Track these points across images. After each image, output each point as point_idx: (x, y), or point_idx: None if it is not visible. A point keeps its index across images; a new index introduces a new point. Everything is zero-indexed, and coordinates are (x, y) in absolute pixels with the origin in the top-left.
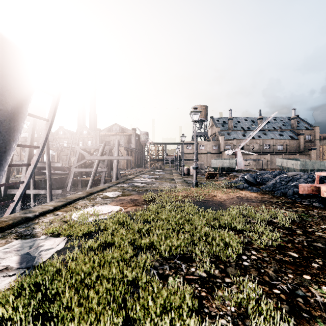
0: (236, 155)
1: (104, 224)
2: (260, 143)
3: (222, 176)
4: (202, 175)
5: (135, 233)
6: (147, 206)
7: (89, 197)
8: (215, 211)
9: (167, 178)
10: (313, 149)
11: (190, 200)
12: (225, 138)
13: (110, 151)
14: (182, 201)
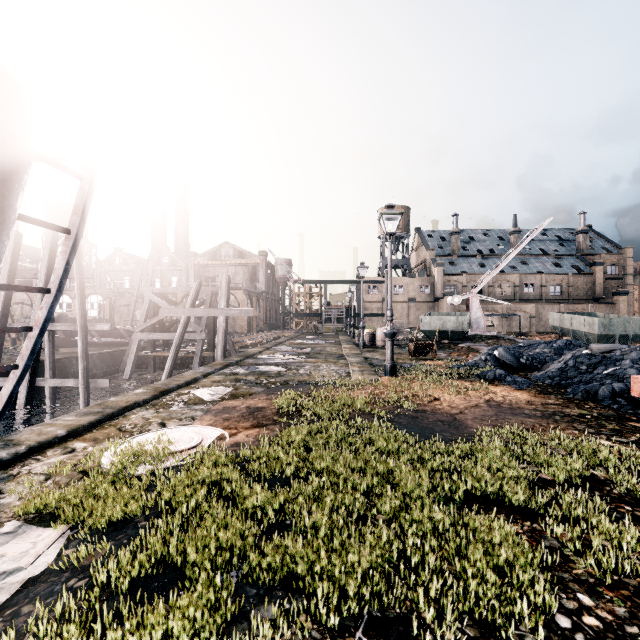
0: (469, 306)
1: (167, 494)
2: (515, 281)
3: (442, 349)
4: (402, 347)
5: (248, 521)
6: (285, 427)
7: (159, 401)
8: (447, 445)
9: (330, 353)
10: (622, 293)
11: (383, 414)
12: (445, 272)
13: (212, 297)
14: (365, 415)
